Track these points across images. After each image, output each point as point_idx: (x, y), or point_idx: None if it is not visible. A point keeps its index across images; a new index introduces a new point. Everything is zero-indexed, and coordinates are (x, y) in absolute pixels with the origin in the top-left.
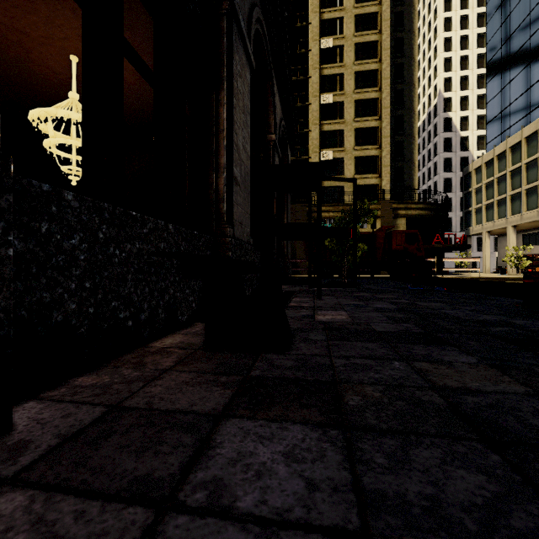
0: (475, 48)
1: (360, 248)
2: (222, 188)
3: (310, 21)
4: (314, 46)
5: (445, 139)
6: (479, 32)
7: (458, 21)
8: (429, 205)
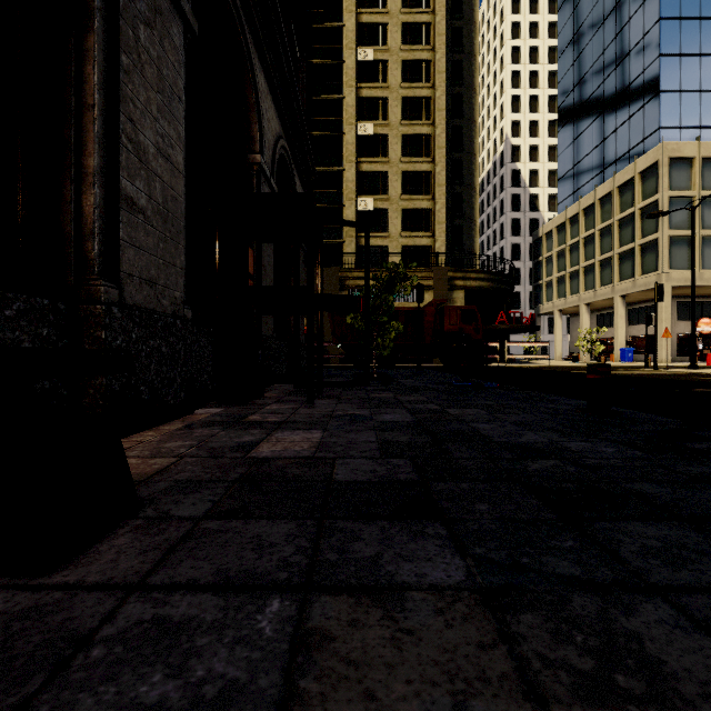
0: (546, 88)
1: (394, 327)
2: (91, 212)
3: (344, 22)
4: (349, 57)
5: (513, 195)
6: (551, 69)
7: (527, 53)
8: (491, 274)
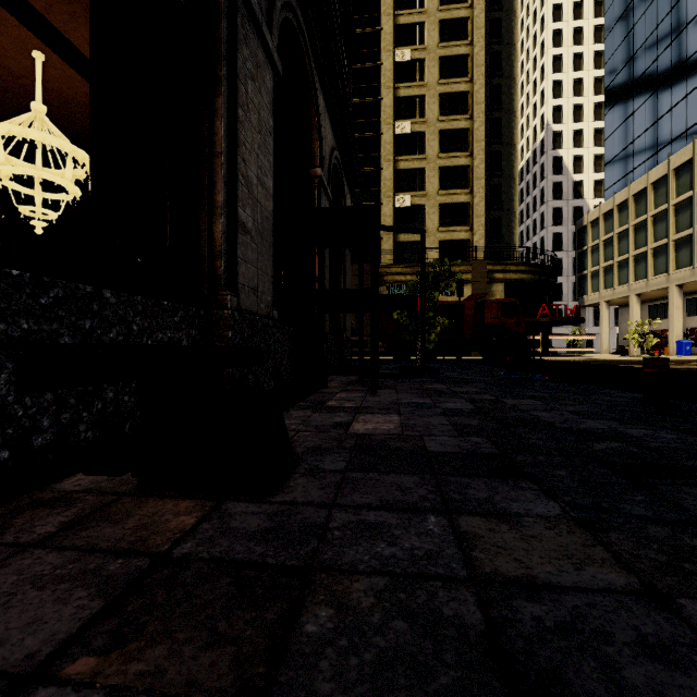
0: (591, 69)
1: (439, 322)
2: (220, 237)
3: (382, 26)
4: (387, 59)
5: (555, 183)
6: (596, 49)
7: (570, 34)
8: (532, 266)
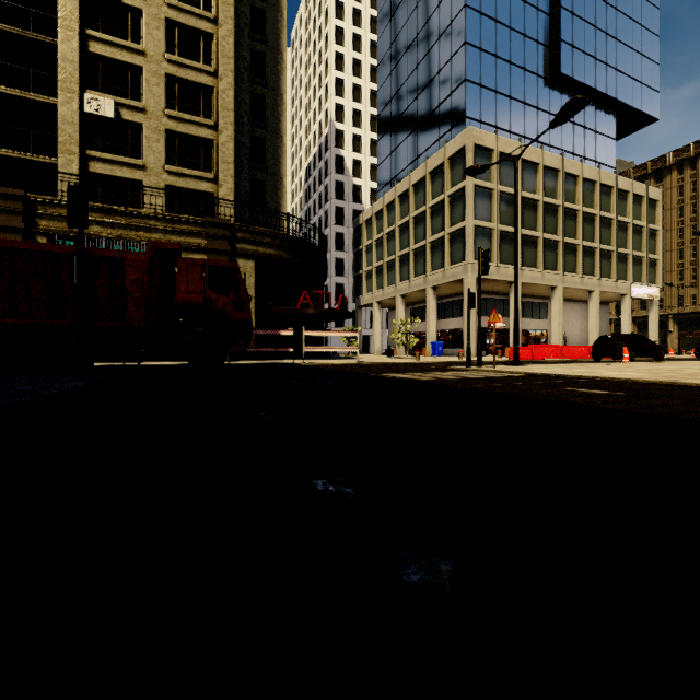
0: (368, 80)
1: None
2: None
3: None
4: None
5: (338, 182)
6: (372, 63)
7: (351, 38)
8: (293, 241)
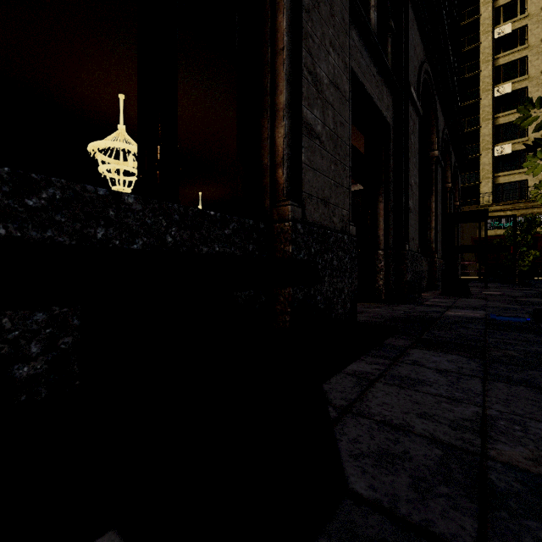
0: None
1: (532, 254)
2: (433, 237)
3: (480, 13)
4: (486, 39)
5: None
6: None
7: None
8: None
